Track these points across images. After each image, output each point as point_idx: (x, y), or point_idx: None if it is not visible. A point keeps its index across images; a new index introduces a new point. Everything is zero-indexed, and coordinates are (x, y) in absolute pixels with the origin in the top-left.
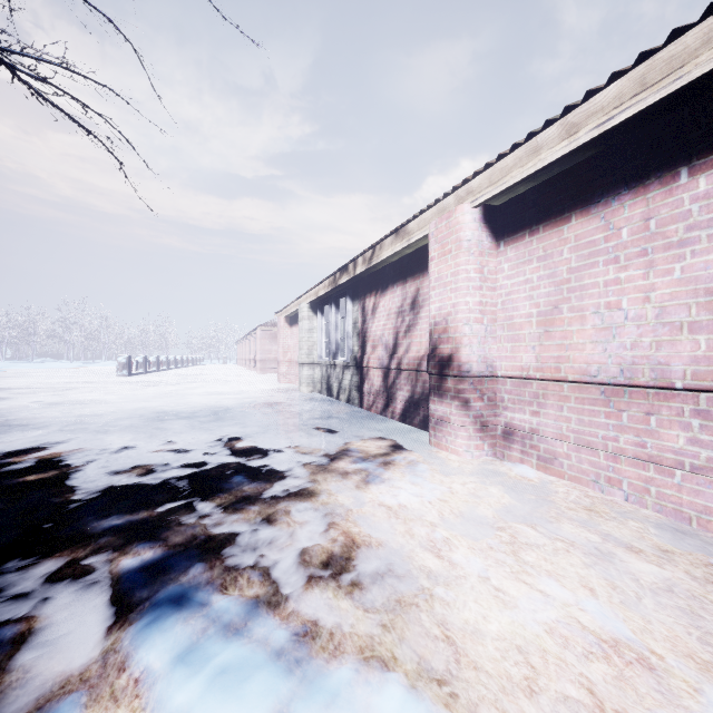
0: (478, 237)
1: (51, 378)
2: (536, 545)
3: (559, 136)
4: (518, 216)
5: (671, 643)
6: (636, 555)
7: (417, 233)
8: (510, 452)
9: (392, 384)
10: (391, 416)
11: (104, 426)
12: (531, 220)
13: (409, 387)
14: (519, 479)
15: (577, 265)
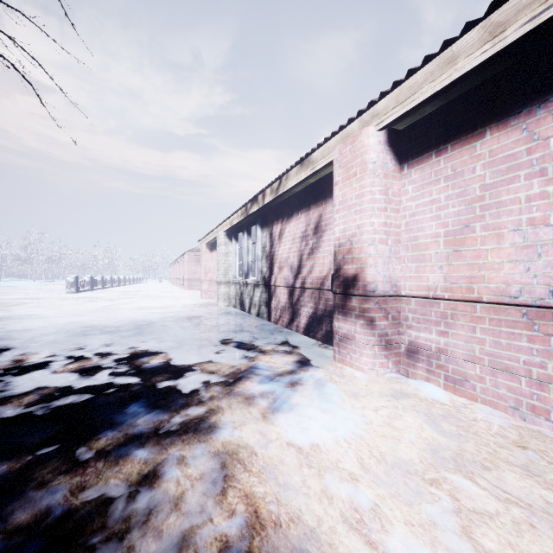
0: (383, 160)
1: (9, 294)
2: (487, 514)
3: (480, 40)
4: (423, 138)
5: None
6: None
7: (321, 161)
8: (415, 370)
9: (297, 301)
10: (296, 329)
11: (27, 341)
12: (438, 139)
13: (312, 304)
14: (431, 403)
15: (493, 181)
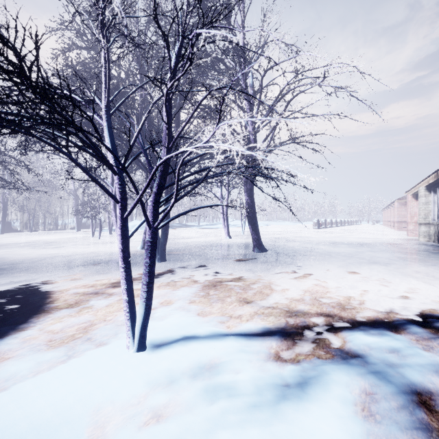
0: None
1: (287, 228)
2: None
3: None
4: None
5: None
6: None
7: None
8: None
9: None
10: None
11: (316, 243)
12: None
13: None
14: None
15: None
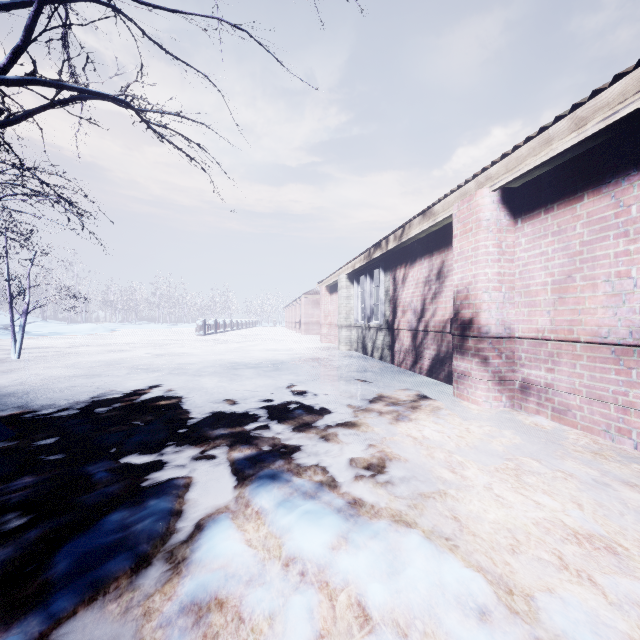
0: (496, 217)
1: (151, 336)
2: (537, 472)
3: (569, 129)
4: (534, 196)
5: (639, 542)
6: (630, 487)
7: (441, 214)
8: (527, 404)
9: (420, 344)
10: (419, 371)
11: (197, 371)
12: (546, 199)
13: (435, 346)
14: (533, 426)
15: (589, 239)
